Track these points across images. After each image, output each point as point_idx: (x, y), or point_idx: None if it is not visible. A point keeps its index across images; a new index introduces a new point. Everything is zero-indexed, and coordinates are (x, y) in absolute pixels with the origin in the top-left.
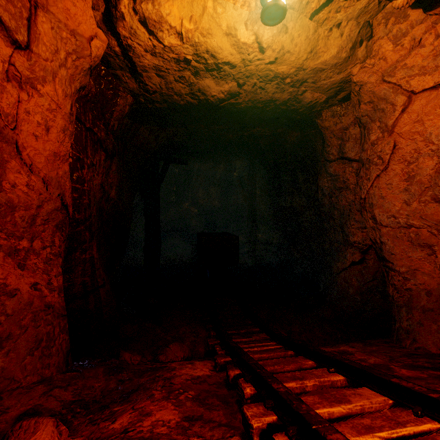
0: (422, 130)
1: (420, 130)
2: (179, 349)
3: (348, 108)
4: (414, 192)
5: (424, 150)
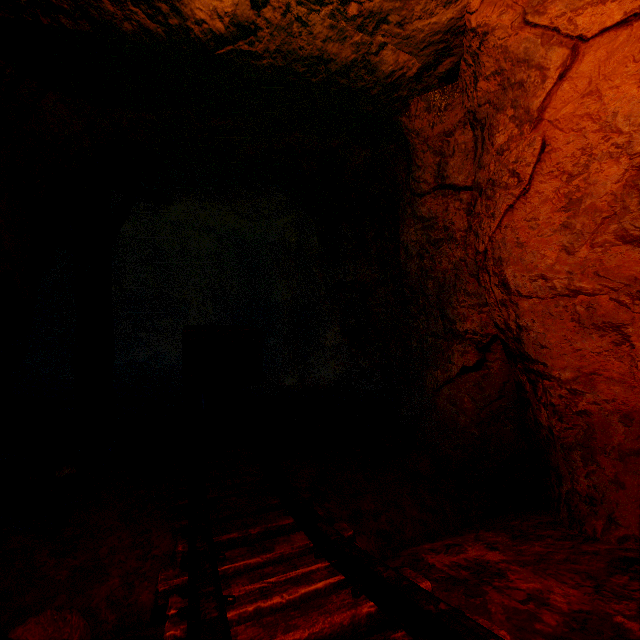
0: (598, 109)
1: (594, 110)
2: (47, 638)
3: (455, 95)
4: (582, 229)
5: (601, 147)
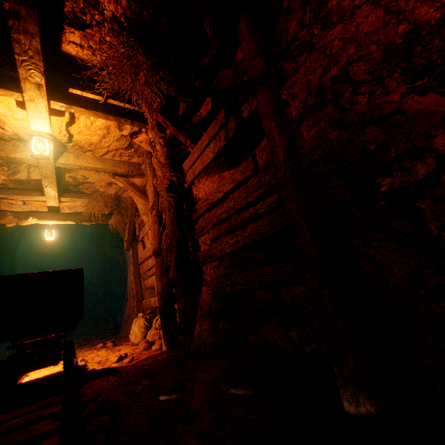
0: None
1: None
2: None
3: None
4: None
5: None
